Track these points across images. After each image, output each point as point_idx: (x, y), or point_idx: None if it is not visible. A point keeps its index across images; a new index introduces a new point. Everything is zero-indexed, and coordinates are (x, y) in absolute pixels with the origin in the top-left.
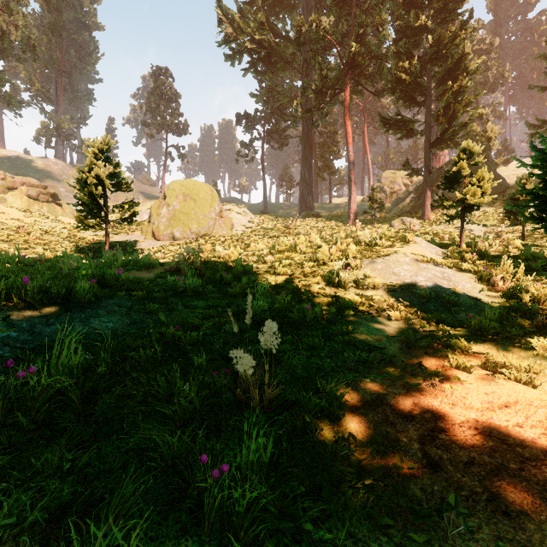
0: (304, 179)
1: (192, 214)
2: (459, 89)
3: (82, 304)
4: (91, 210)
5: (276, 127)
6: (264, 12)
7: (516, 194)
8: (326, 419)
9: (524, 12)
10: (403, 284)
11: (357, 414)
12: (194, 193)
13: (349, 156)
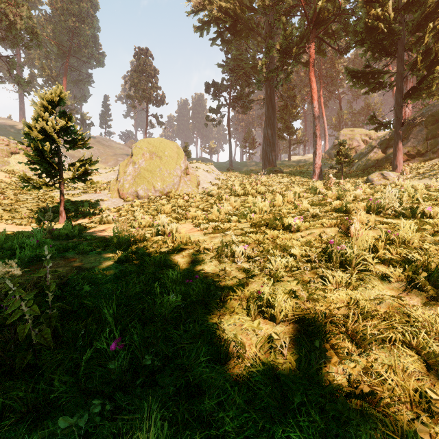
0: (267, 137)
1: (157, 172)
2: None
3: None
4: (46, 169)
5: (241, 93)
6: None
7: None
8: None
9: None
10: None
11: None
12: (160, 151)
13: (315, 112)
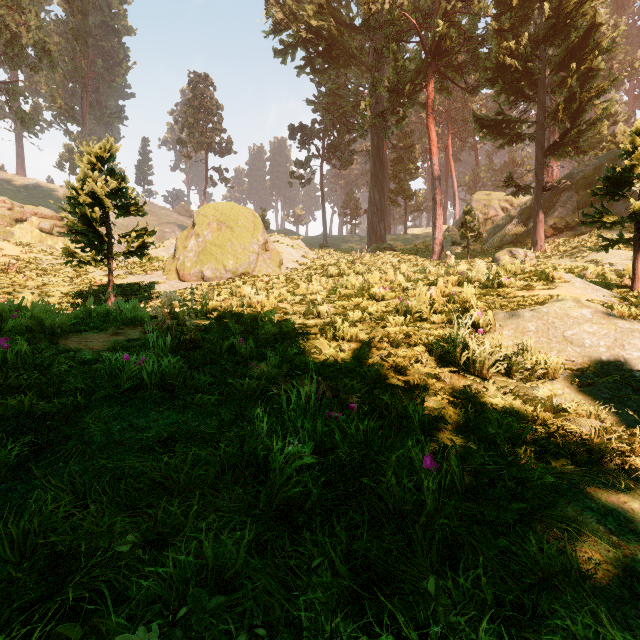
0: (374, 203)
1: (228, 247)
2: (587, 73)
3: None
4: (90, 241)
5: (338, 141)
6: None
7: None
8: None
9: None
10: (601, 365)
11: None
12: (231, 220)
13: (434, 171)
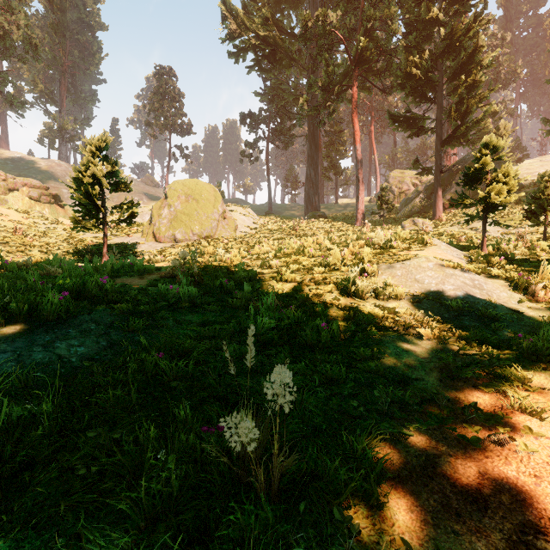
0: (310, 178)
1: (194, 215)
2: (472, 83)
3: (50, 322)
4: (89, 211)
5: (281, 126)
6: (269, 8)
7: (538, 193)
8: (360, 504)
9: (536, 7)
10: (429, 293)
11: (404, 494)
12: (196, 193)
13: (357, 155)
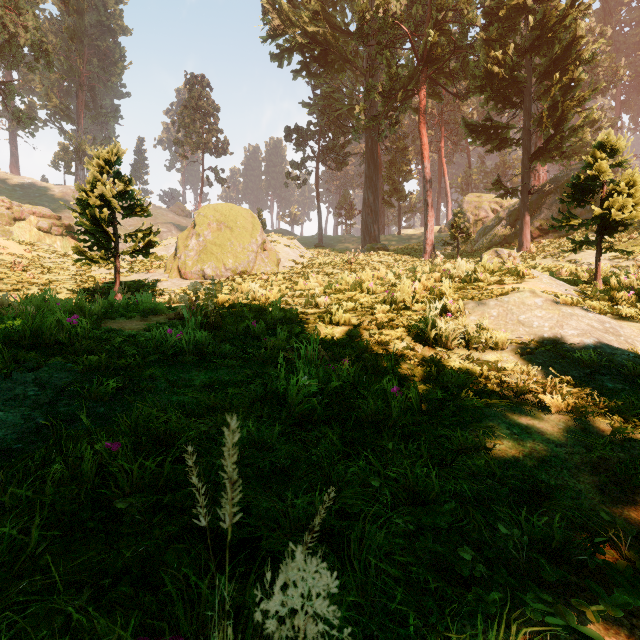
0: (368, 204)
1: (228, 246)
2: (569, 83)
3: None
4: (98, 240)
5: (333, 143)
6: (319, 0)
7: None
8: None
9: None
10: (542, 340)
11: None
12: (230, 220)
13: (425, 174)
